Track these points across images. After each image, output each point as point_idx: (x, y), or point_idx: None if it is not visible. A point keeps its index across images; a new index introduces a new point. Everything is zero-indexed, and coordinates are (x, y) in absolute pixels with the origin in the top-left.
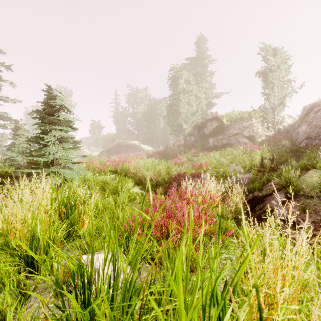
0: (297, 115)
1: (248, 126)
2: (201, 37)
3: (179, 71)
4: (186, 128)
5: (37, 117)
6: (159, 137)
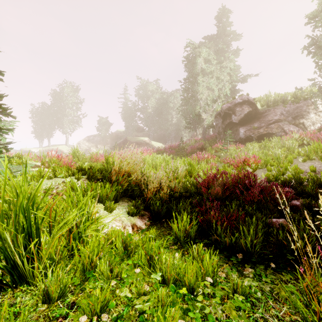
0: None
1: (294, 110)
2: (222, 10)
3: (197, 48)
4: (206, 118)
5: None
6: (171, 133)
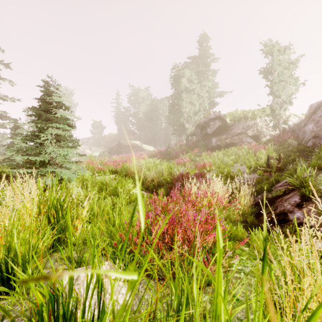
0: (302, 114)
1: (252, 125)
2: (203, 36)
3: (181, 70)
4: (189, 127)
5: (33, 114)
6: (161, 137)
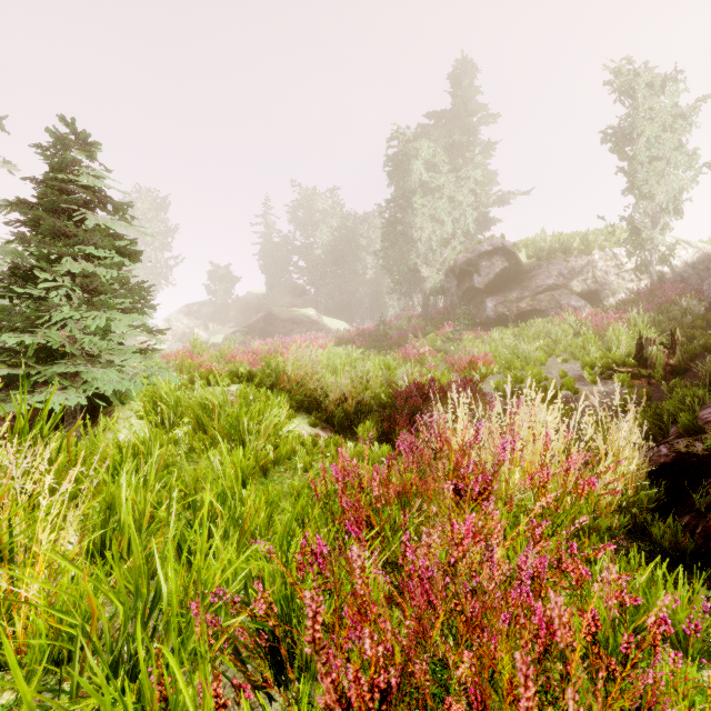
0: (702, 241)
1: (582, 267)
2: (463, 64)
3: (412, 141)
4: (429, 275)
5: (23, 222)
6: (363, 300)
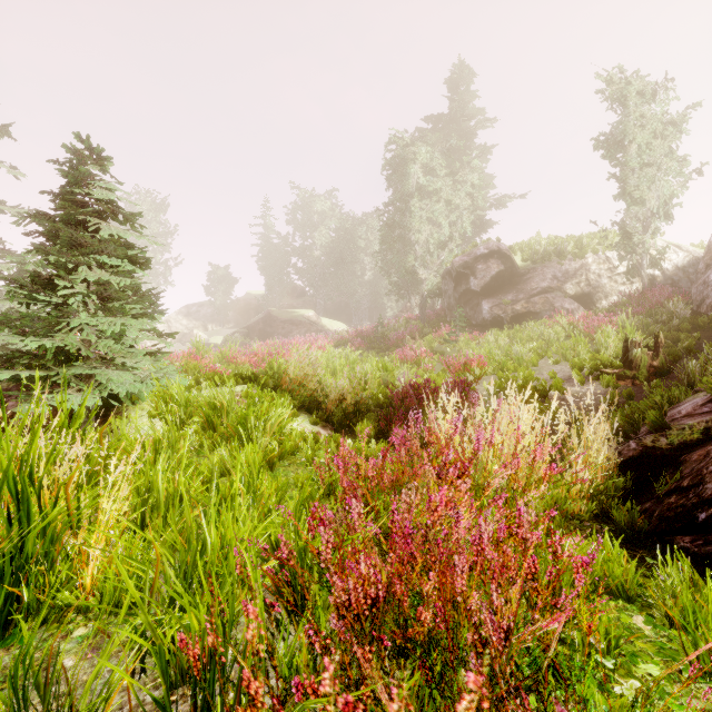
0: (693, 244)
1: (576, 270)
2: (460, 68)
3: (410, 145)
4: (426, 278)
5: (41, 232)
6: (362, 301)
